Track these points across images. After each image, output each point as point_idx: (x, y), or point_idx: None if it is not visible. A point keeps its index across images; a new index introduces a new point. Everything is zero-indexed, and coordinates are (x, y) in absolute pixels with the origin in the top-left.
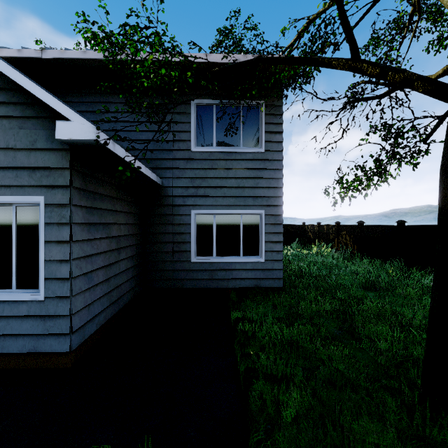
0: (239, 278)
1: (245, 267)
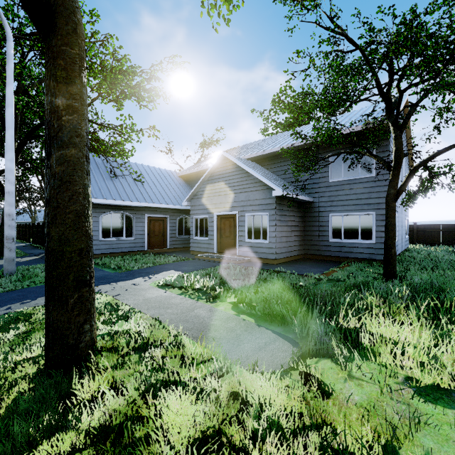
0: (358, 253)
1: (362, 246)
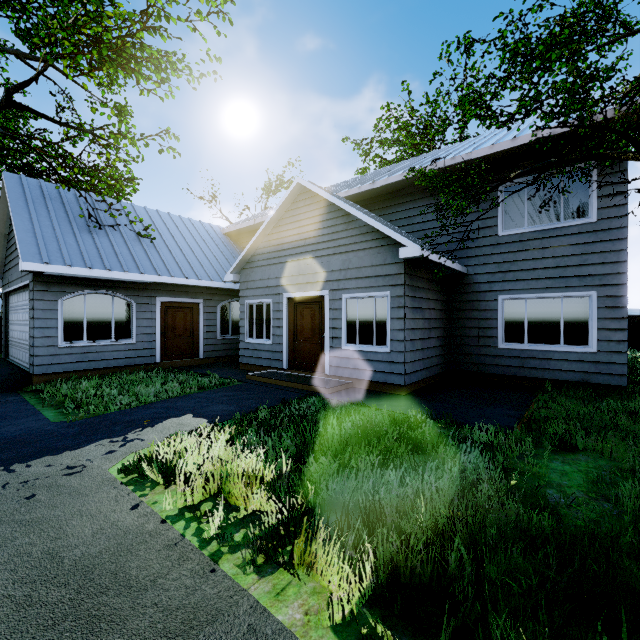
0: (559, 370)
1: (567, 357)
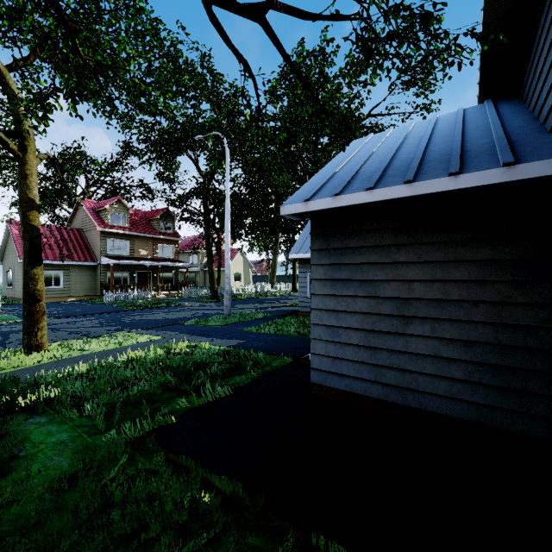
0: None
1: None
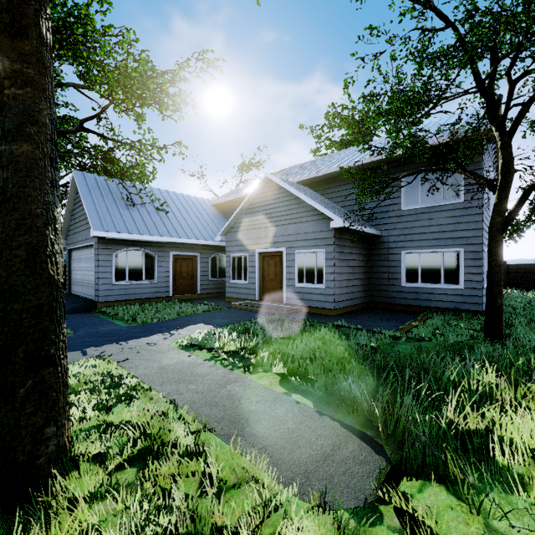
0: (440, 301)
1: (445, 292)
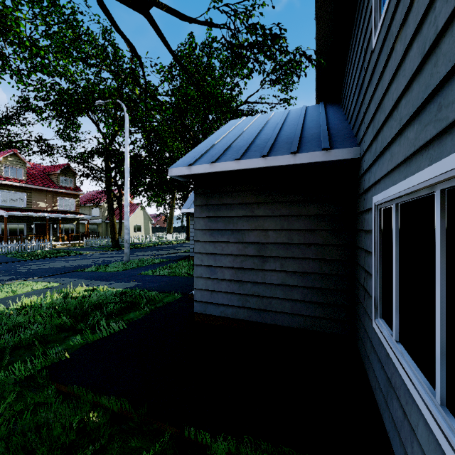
0: None
1: None
